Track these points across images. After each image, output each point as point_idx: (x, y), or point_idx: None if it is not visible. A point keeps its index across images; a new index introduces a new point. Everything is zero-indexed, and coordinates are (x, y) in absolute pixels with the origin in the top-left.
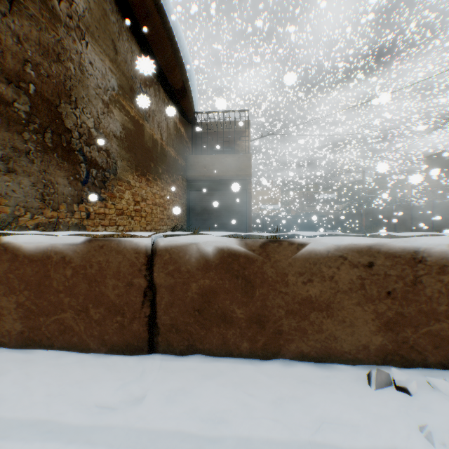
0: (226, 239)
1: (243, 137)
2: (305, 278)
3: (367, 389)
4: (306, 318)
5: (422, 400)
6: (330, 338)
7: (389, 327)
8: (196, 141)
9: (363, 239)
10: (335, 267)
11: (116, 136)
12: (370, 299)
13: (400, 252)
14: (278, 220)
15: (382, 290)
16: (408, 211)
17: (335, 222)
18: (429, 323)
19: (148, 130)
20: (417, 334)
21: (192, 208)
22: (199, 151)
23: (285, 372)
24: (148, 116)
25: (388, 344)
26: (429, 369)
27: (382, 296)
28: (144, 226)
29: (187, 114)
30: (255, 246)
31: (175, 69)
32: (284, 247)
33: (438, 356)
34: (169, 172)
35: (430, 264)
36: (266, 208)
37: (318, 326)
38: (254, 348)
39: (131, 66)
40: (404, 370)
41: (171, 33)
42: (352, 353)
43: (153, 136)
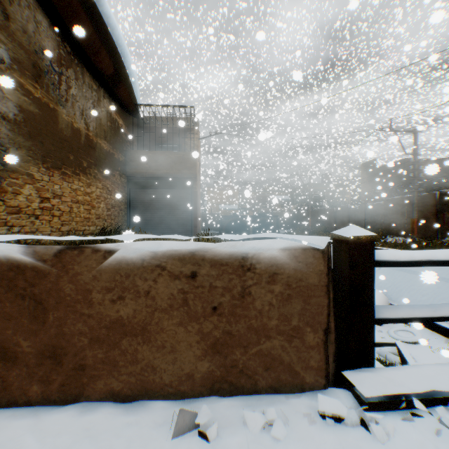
0: (5, 246)
1: (191, 134)
2: (115, 294)
3: (163, 439)
4: (116, 346)
5: (220, 448)
6: (148, 369)
7: (217, 350)
8: (138, 135)
9: (185, 244)
10: (152, 280)
11: (7, 118)
12: (195, 316)
13: (228, 258)
14: (235, 220)
15: (208, 305)
16: (346, 212)
17: (287, 222)
18: (260, 341)
19: (65, 117)
20: (248, 355)
21: (133, 206)
22: (144, 146)
23: (73, 423)
24: (65, 100)
25: (216, 369)
26: (259, 395)
27: (208, 312)
28: (59, 226)
29: (126, 105)
30: (49, 255)
31: (101, 52)
32: (87, 255)
33: (270, 378)
34: (100, 166)
35: (261, 272)
36: (225, 208)
37: (132, 355)
38: (48, 391)
39: (36, 38)
40: (229, 401)
41: (96, 11)
42: (174, 385)
43: (73, 124)
